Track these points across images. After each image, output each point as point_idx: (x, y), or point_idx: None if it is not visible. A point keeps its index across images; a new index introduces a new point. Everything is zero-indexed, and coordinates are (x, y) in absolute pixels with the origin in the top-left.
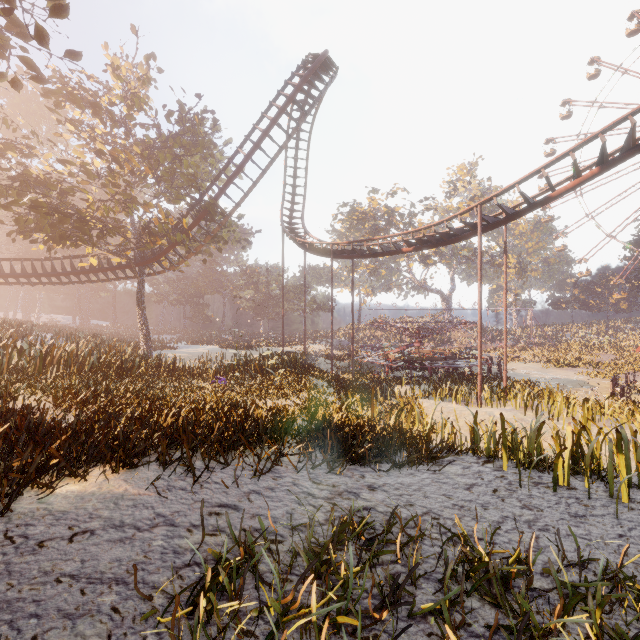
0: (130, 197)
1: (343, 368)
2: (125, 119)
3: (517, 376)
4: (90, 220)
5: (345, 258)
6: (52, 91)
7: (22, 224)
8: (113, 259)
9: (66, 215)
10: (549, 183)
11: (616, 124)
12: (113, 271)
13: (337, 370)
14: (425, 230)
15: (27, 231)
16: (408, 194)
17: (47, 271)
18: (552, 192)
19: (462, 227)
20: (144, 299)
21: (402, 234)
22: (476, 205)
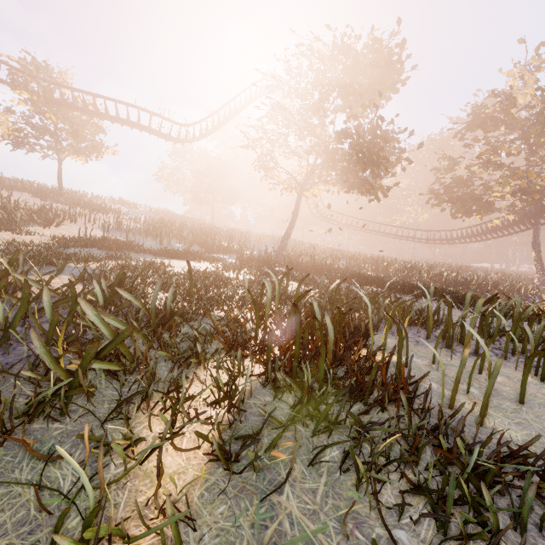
0: (513, 170)
1: None
2: (504, 119)
3: None
4: (481, 197)
5: None
6: (458, 132)
7: (451, 210)
8: (508, 217)
9: (464, 200)
10: None
11: None
12: (516, 225)
13: None
14: None
15: (453, 213)
16: None
17: (479, 232)
18: None
19: None
20: (538, 244)
21: None
22: None
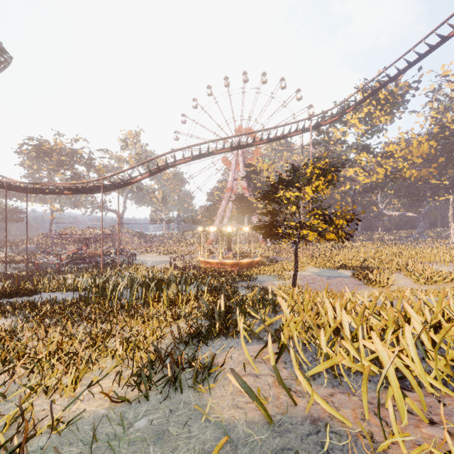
0: None
1: (21, 269)
2: None
3: (140, 261)
4: None
5: (19, 192)
6: None
7: None
8: None
9: None
10: (130, 176)
11: (152, 160)
12: None
13: (15, 271)
14: (102, 170)
15: None
16: (88, 144)
17: None
18: (133, 180)
19: (100, 185)
20: None
21: (62, 184)
22: (100, 179)
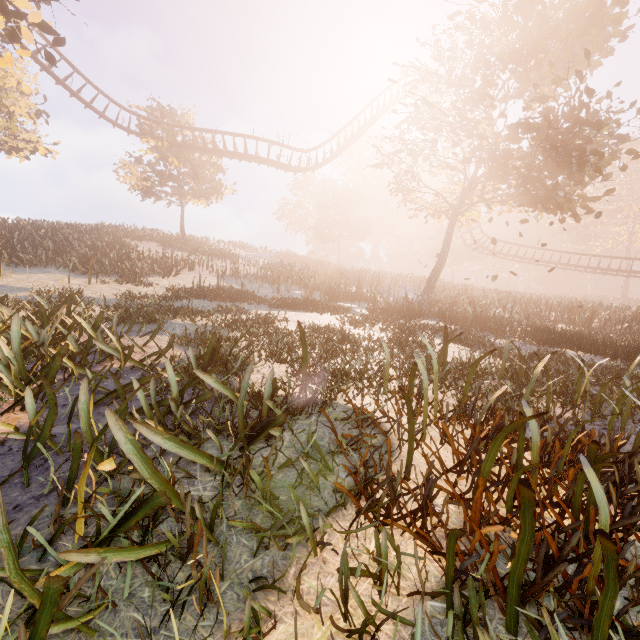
0: None
1: None
2: None
3: None
4: None
5: None
6: None
7: None
8: None
9: None
10: None
11: None
12: None
13: None
14: None
15: None
16: None
17: None
18: None
19: None
20: None
21: None
22: None
